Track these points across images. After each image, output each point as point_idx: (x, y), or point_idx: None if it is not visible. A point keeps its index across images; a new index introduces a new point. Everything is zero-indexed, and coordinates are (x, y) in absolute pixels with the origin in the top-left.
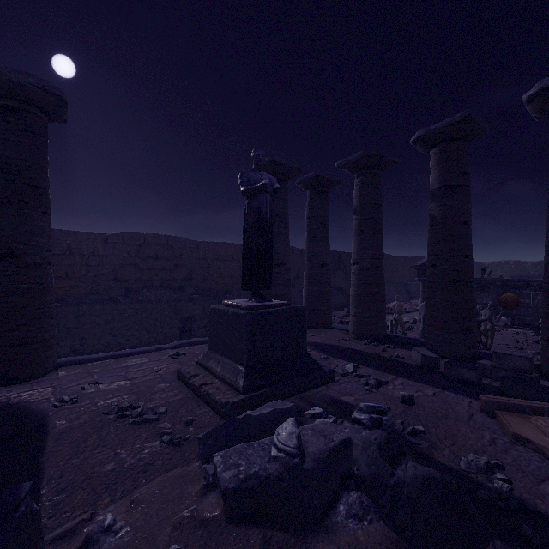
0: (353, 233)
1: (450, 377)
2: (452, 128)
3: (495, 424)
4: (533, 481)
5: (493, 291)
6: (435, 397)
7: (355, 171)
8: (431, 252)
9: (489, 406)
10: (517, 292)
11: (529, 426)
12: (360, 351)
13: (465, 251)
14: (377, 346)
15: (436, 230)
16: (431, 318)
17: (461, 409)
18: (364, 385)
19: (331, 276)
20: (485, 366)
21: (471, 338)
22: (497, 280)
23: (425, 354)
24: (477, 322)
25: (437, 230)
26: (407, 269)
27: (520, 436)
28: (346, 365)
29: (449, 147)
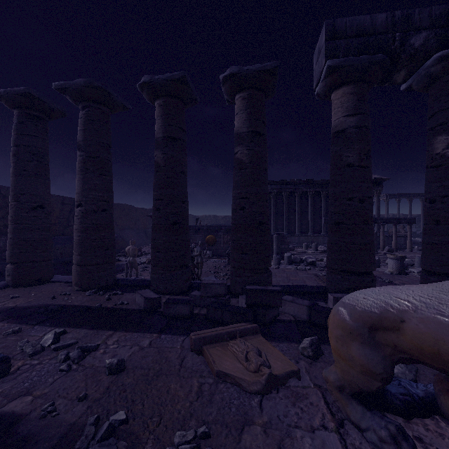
0: (77, 171)
1: (169, 315)
2: (172, 84)
3: (202, 362)
4: (236, 436)
5: (203, 234)
6: (150, 348)
7: (79, 100)
8: (155, 197)
9: (198, 344)
10: (215, 234)
11: (228, 355)
12: (79, 306)
13: (183, 197)
14: (102, 296)
15: (160, 176)
16: (155, 259)
17: (174, 355)
18: (63, 362)
19: (71, 224)
20: (196, 297)
21: (187, 272)
22: (204, 226)
23: (147, 297)
24: (192, 257)
25: (160, 176)
26: (148, 219)
27: (222, 372)
28: (46, 335)
29: (171, 102)
